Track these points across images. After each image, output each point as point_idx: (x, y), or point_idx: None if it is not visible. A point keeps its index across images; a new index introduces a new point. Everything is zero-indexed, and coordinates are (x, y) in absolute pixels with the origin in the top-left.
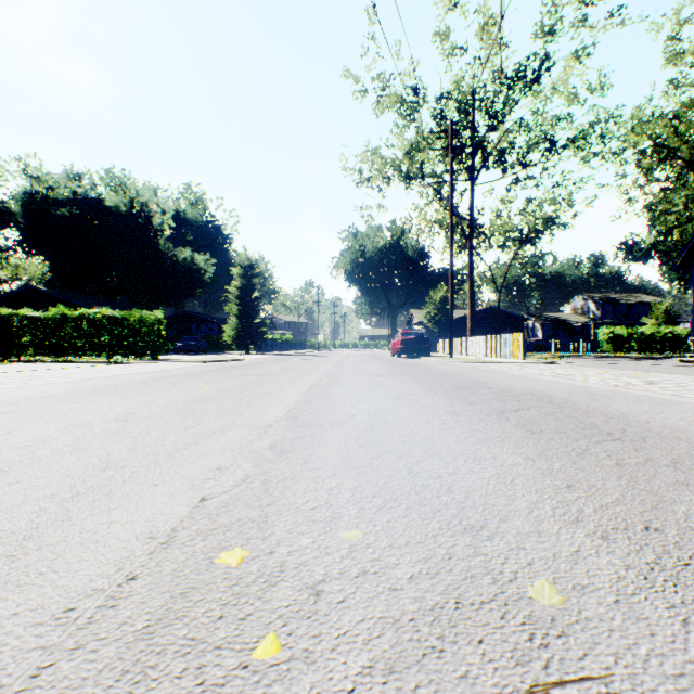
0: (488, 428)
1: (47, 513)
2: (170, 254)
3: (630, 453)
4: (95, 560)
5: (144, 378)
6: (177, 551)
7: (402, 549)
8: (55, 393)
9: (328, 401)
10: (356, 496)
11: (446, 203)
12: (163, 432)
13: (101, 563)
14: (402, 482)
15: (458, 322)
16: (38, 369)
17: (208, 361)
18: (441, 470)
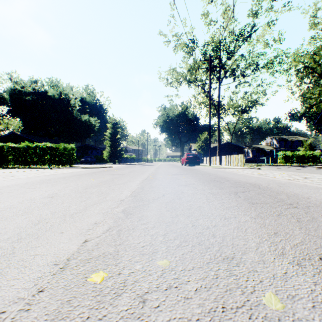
0: (230, 201)
1: (2, 249)
2: (78, 117)
3: (303, 215)
4: (23, 278)
5: (64, 176)
6: (68, 273)
7: (191, 271)
8: (21, 183)
9: (151, 187)
10: (165, 239)
11: (207, 94)
12: (69, 203)
13: (25, 281)
14: (189, 231)
15: (212, 149)
16: (15, 171)
17: (96, 167)
18: (209, 224)
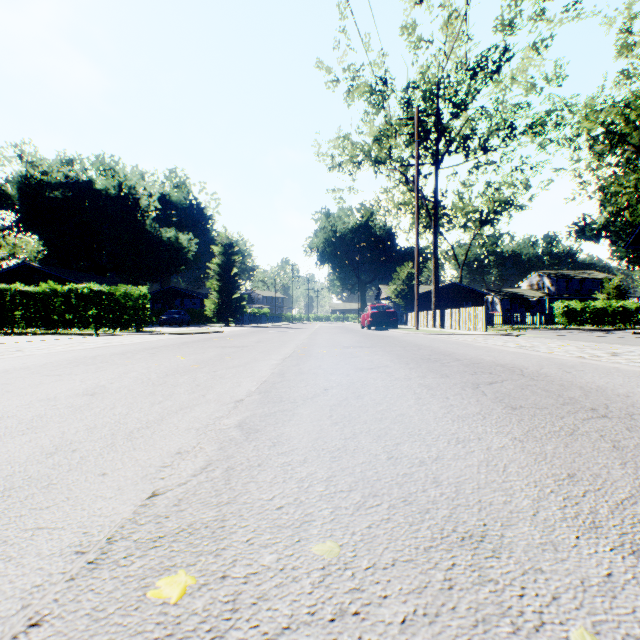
0: (466, 403)
1: None
2: (156, 233)
3: (624, 433)
4: None
5: (125, 350)
6: (105, 575)
7: (389, 571)
8: (33, 364)
9: (300, 373)
10: (330, 489)
11: (412, 186)
12: (128, 407)
13: (2, 596)
14: (382, 470)
15: (423, 297)
16: (27, 340)
17: (189, 333)
18: (424, 454)
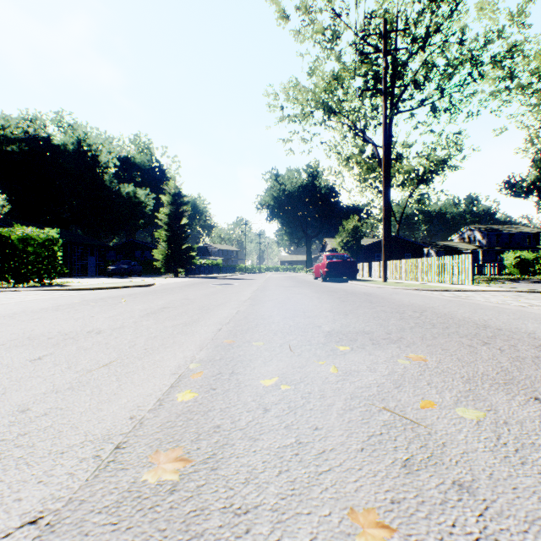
0: None
1: None
2: (115, 189)
3: None
4: None
5: None
6: None
7: None
8: None
9: None
10: None
11: (362, 135)
12: None
13: None
14: None
15: (366, 249)
16: None
17: (97, 288)
18: None
